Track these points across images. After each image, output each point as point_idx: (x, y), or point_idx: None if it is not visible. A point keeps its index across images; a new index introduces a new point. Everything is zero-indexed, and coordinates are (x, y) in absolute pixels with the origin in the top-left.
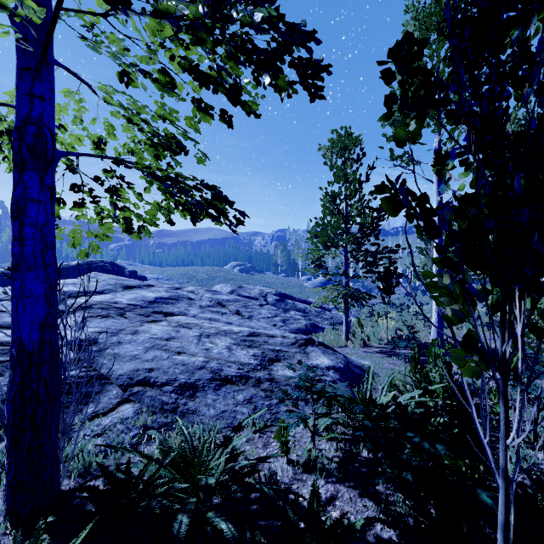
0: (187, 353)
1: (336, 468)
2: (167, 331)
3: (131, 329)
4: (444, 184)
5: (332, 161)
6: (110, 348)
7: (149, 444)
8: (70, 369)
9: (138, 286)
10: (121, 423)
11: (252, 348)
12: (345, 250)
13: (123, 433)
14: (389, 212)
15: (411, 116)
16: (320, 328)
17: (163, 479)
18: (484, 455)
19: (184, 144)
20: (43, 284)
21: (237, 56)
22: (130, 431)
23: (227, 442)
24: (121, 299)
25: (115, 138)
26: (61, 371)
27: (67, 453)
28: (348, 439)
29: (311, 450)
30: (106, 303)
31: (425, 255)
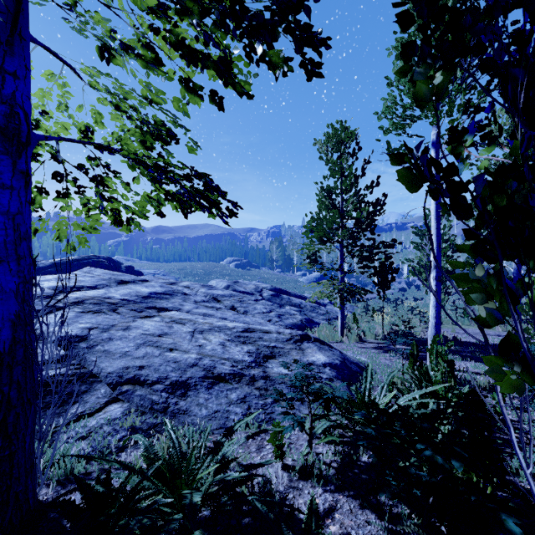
0: (179, 349)
1: (334, 475)
2: (159, 326)
3: (123, 325)
4: (461, 163)
5: (328, 156)
6: (101, 344)
7: (136, 448)
8: (47, 370)
9: (133, 281)
10: (107, 425)
11: (247, 344)
12: (341, 245)
13: (109, 436)
14: (408, 188)
15: (436, 67)
16: (315, 323)
17: (146, 492)
18: (503, 469)
19: (174, 133)
20: (16, 278)
21: (226, 23)
22: (117, 433)
23: (217, 448)
24: (115, 294)
25: (103, 126)
26: (37, 372)
27: (48, 458)
28: (347, 442)
29: (307, 454)
30: (99, 298)
31: (420, 250)
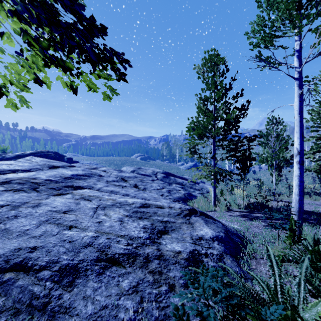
0: (78, 227)
1: None
2: (68, 203)
3: (35, 202)
4: None
5: (204, 76)
6: (3, 222)
7: None
8: None
9: (62, 166)
10: None
11: (143, 219)
12: (213, 140)
13: None
14: None
15: None
16: (193, 196)
17: None
18: None
19: None
20: None
21: None
22: None
23: None
24: (42, 176)
25: None
26: None
27: None
28: None
29: None
30: (26, 178)
31: (266, 145)
